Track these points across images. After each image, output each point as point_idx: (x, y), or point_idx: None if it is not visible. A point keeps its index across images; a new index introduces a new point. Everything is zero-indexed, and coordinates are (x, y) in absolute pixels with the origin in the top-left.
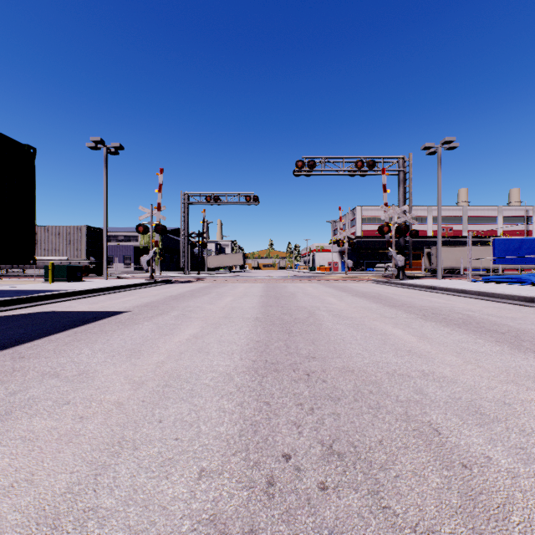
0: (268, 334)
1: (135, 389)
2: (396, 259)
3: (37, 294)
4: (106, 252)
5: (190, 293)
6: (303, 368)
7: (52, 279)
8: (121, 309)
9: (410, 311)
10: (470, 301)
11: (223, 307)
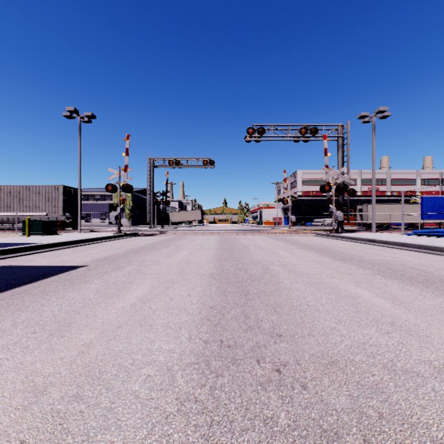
0: (223, 297)
1: (25, 408)
2: (336, 215)
3: (1, 248)
4: (80, 209)
5: (151, 246)
6: (269, 356)
7: (28, 233)
8: (79, 264)
9: (363, 266)
10: (414, 254)
11: (179, 261)
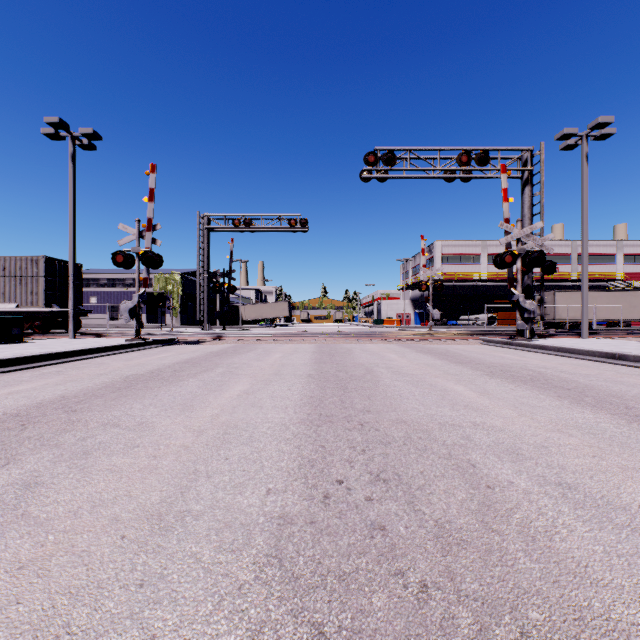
0: None
1: None
2: (525, 307)
3: None
4: (73, 297)
5: (174, 369)
6: None
7: None
8: None
9: None
10: None
11: (203, 426)
